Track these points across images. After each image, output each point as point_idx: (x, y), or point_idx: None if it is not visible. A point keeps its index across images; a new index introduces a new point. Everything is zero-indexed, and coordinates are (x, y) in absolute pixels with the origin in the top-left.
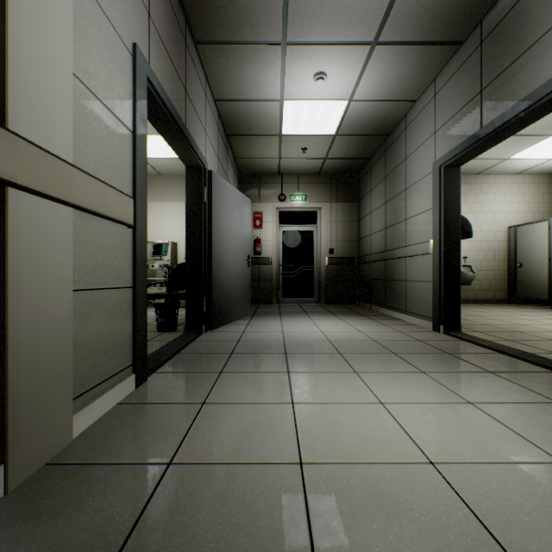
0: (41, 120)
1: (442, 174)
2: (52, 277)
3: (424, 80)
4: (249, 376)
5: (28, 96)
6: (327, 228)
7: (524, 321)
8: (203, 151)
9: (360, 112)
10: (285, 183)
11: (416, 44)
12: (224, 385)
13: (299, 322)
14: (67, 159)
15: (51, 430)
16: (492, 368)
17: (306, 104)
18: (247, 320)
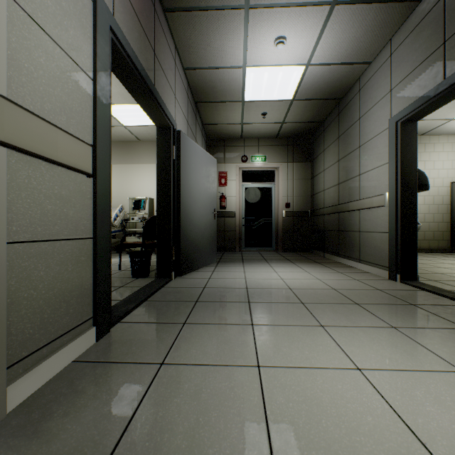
0: None
1: (399, 129)
2: None
3: (380, 41)
4: (212, 329)
5: None
6: (284, 185)
7: None
8: (172, 113)
9: (317, 76)
10: (246, 146)
11: (375, 2)
12: (186, 339)
13: (260, 269)
14: None
15: None
16: None
17: (267, 70)
18: (213, 267)
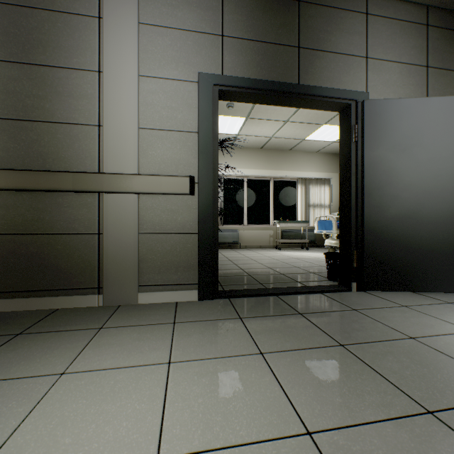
0: (119, 161)
1: None
2: (124, 226)
3: None
4: (235, 331)
5: (112, 155)
6: None
7: None
8: (355, 84)
9: None
10: None
11: None
12: (210, 324)
13: None
14: (134, 172)
15: (124, 293)
16: None
17: None
18: None
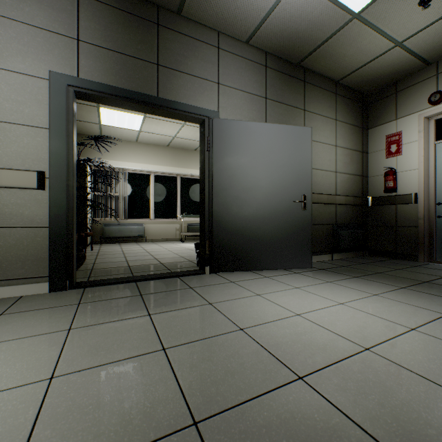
0: None
1: None
2: None
3: None
4: (62, 315)
5: None
6: None
7: None
8: (209, 104)
9: None
10: (441, 72)
11: None
12: (42, 311)
13: (335, 291)
14: None
15: None
16: None
17: None
18: (288, 272)
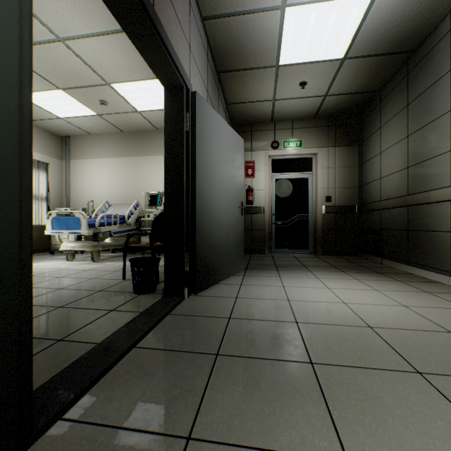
0: None
1: None
2: None
3: None
4: None
5: None
6: (323, 175)
7: None
8: (185, 68)
9: (386, 14)
10: (277, 130)
11: None
12: None
13: (304, 282)
14: None
15: None
16: None
17: (314, 10)
18: (240, 277)
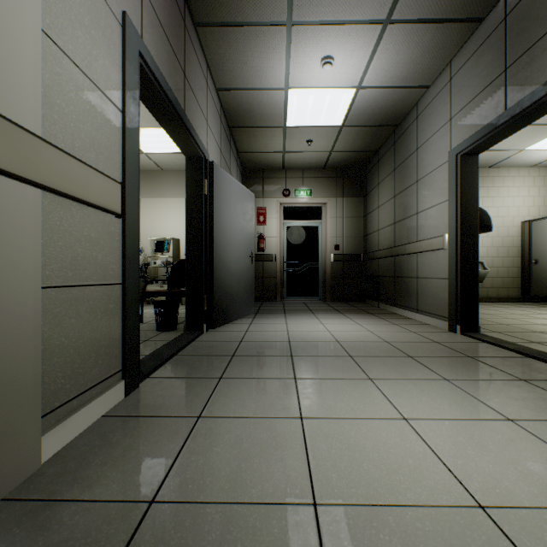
0: None
1: (459, 163)
2: (11, 271)
3: (439, 63)
4: (252, 383)
5: None
6: (332, 224)
7: (545, 320)
8: (203, 141)
9: (369, 100)
10: (289, 178)
11: (432, 22)
12: (224, 393)
13: (305, 320)
14: (34, 131)
15: (10, 457)
16: (525, 376)
17: (312, 93)
18: (251, 318)
